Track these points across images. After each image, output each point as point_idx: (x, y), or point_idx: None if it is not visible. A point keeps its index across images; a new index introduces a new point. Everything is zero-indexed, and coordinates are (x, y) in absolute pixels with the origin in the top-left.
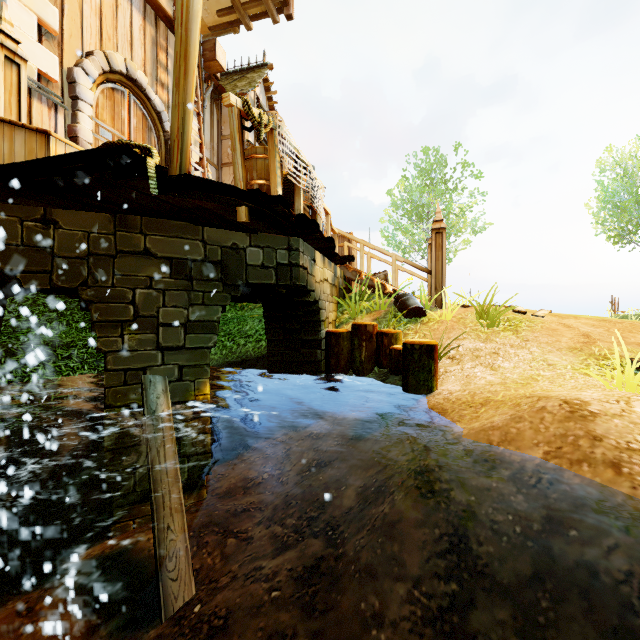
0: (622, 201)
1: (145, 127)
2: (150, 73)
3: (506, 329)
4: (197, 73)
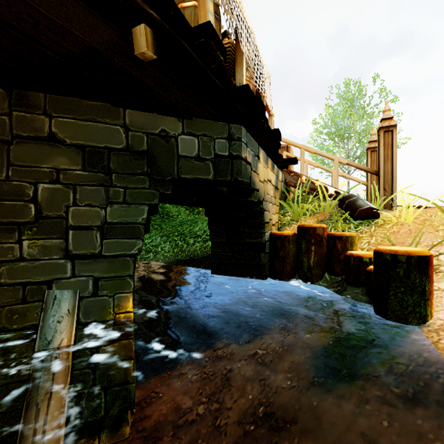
0: None
1: None
2: None
3: None
4: None
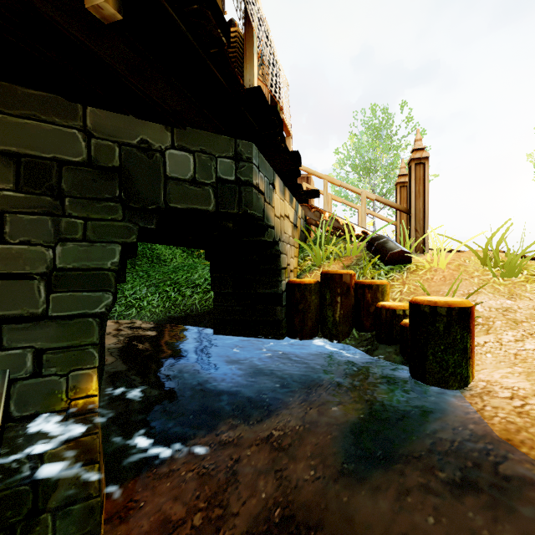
0: None
1: None
2: None
3: (530, 279)
4: None
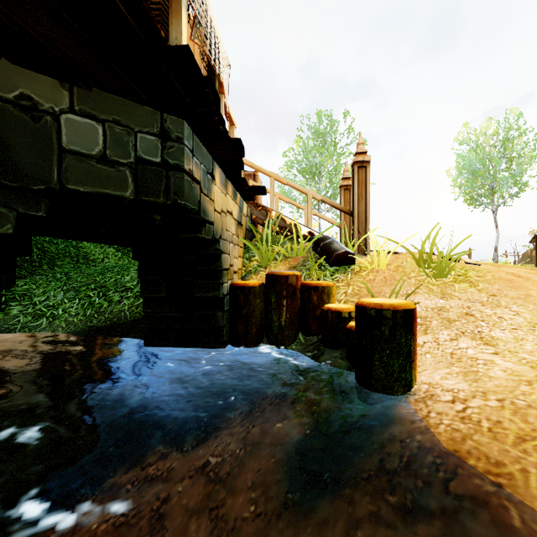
0: (476, 170)
1: None
2: None
3: (457, 280)
4: None
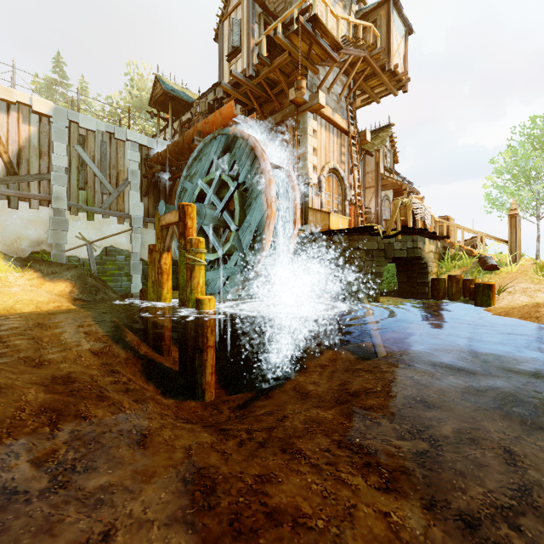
0: None
1: (337, 186)
2: (339, 160)
3: None
4: (357, 150)
